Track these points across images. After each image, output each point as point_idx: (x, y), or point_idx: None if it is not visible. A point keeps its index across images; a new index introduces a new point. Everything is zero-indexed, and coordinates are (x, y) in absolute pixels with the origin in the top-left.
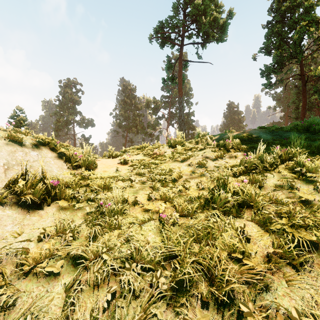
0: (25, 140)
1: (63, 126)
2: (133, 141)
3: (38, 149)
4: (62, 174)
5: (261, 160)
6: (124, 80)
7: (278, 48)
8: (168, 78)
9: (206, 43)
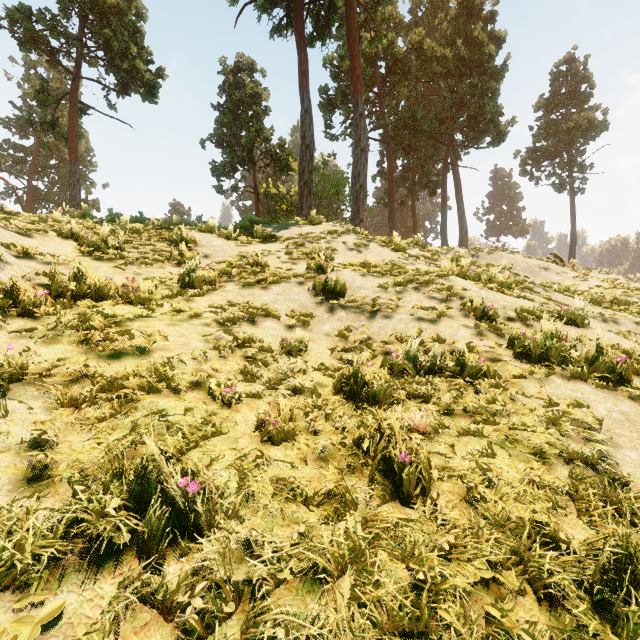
0: None
1: None
2: None
3: None
4: None
5: (154, 224)
6: None
7: (228, 145)
8: (44, 119)
9: (124, 92)
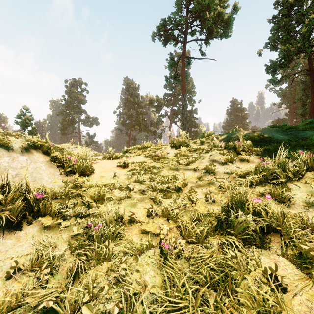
0: (15, 144)
1: (69, 124)
2: (136, 139)
3: (28, 153)
4: (53, 182)
5: (282, 167)
6: (127, 79)
7: (285, 42)
8: (171, 75)
9: (209, 40)
